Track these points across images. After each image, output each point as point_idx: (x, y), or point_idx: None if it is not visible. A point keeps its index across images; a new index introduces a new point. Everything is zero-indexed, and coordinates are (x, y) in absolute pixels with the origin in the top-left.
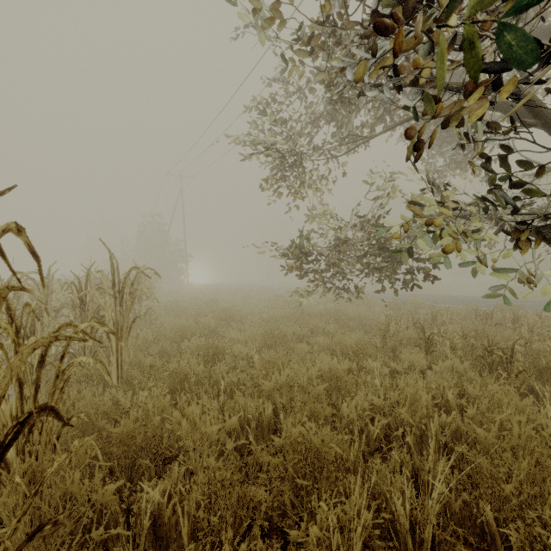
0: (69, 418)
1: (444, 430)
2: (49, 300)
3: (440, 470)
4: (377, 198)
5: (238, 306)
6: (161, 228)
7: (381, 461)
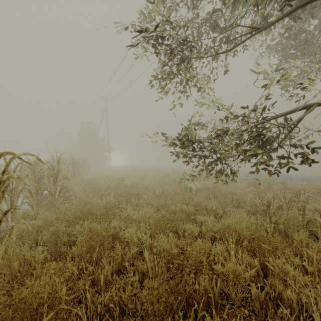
0: None
1: None
2: None
3: None
4: (267, 84)
5: (138, 182)
6: (93, 131)
7: None
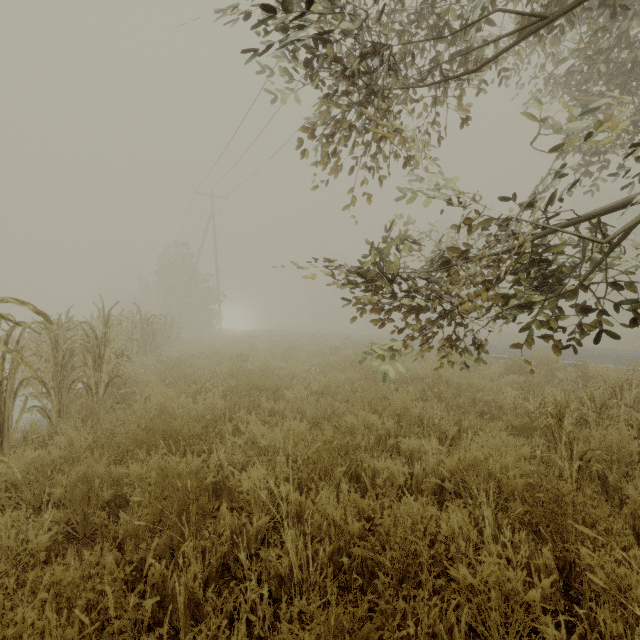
0: None
1: None
2: None
3: None
4: (562, 145)
5: (276, 364)
6: (187, 260)
7: None
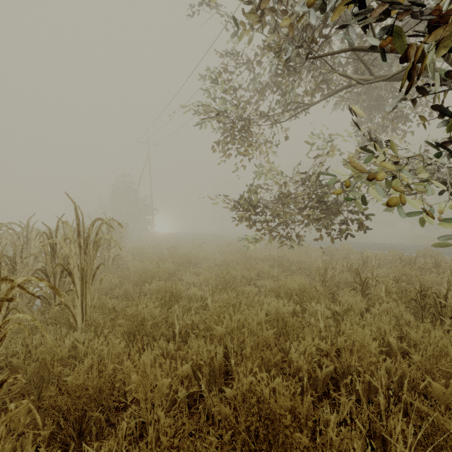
0: (4, 380)
1: (389, 374)
2: (28, 248)
3: (409, 441)
4: (317, 157)
5: (194, 251)
6: (131, 186)
7: (330, 407)
